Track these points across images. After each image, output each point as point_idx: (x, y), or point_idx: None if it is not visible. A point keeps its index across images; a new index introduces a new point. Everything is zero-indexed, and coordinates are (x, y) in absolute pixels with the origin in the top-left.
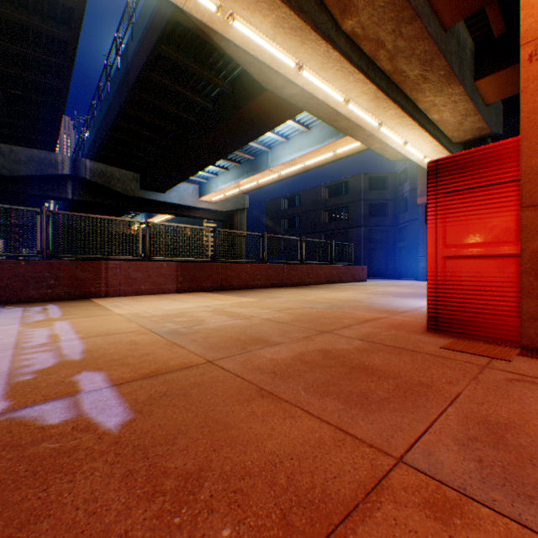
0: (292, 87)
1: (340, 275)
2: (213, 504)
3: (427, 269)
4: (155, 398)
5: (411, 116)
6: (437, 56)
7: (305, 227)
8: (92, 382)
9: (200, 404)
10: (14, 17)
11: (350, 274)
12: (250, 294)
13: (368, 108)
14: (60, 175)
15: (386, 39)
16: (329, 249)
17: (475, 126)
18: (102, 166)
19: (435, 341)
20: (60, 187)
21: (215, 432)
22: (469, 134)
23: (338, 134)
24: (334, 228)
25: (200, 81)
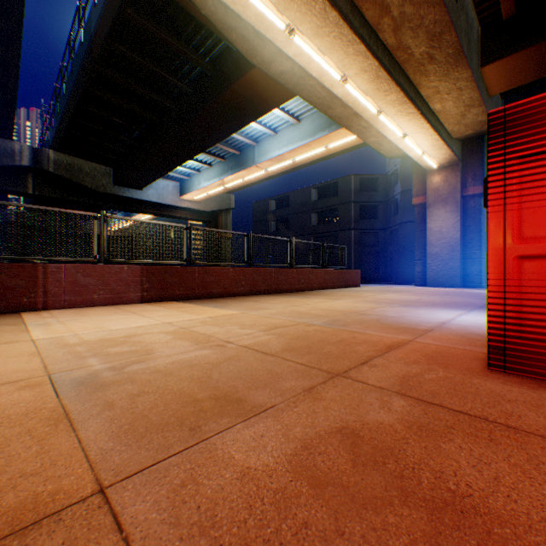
0: (281, 62)
1: (333, 280)
2: None
3: (489, 275)
4: None
5: (413, 103)
6: (448, 29)
7: (294, 229)
8: None
9: None
10: None
11: (344, 279)
12: (231, 304)
13: (368, 90)
14: (17, 166)
15: (392, 3)
16: (322, 251)
17: (477, 119)
18: (68, 158)
19: (525, 396)
20: (18, 181)
21: None
22: (470, 128)
23: (330, 126)
24: (324, 230)
25: (176, 59)
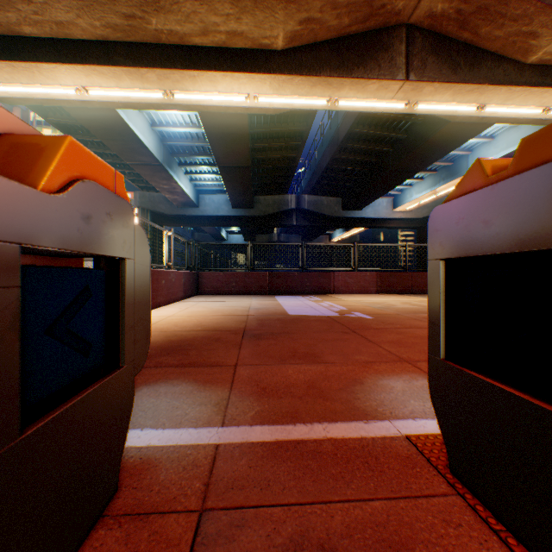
0: None
1: None
2: (396, 325)
3: None
4: (378, 317)
5: None
6: None
7: None
8: (357, 313)
9: (393, 318)
10: (280, 131)
11: None
12: None
13: None
14: (289, 210)
15: None
16: None
17: None
18: (314, 198)
19: None
20: (288, 218)
21: (397, 321)
22: None
23: None
24: None
25: (393, 121)
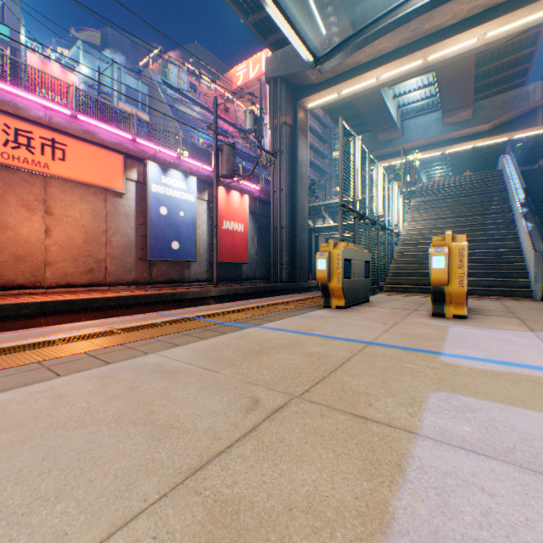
0: None
1: None
2: None
3: None
4: None
5: None
6: None
7: None
8: None
9: None
10: None
11: None
12: None
13: None
14: None
15: None
16: None
17: None
18: (524, 168)
19: None
20: None
21: None
22: None
23: None
24: None
25: None
